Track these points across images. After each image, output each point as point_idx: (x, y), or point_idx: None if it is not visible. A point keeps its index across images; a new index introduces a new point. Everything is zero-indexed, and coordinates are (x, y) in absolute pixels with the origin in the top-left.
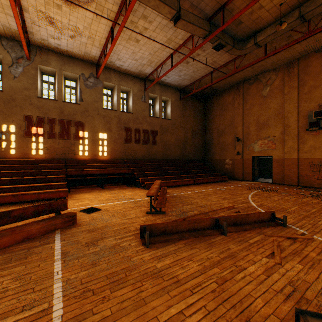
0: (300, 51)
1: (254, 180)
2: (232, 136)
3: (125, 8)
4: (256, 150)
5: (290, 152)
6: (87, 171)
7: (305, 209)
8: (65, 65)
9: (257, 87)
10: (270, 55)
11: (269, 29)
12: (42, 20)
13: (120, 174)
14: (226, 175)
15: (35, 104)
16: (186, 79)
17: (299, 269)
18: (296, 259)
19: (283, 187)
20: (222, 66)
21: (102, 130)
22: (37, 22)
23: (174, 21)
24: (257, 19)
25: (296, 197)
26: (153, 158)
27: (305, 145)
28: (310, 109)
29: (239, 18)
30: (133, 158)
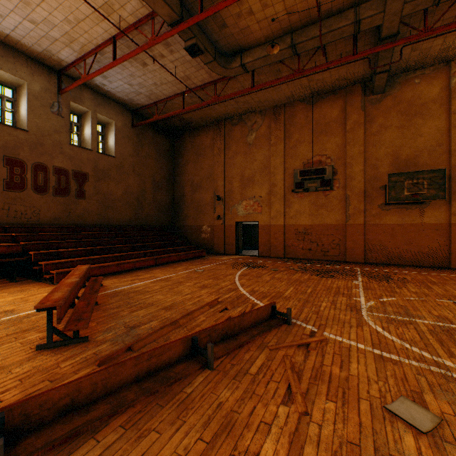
0: (287, 95)
1: (239, 254)
2: (212, 193)
3: None
4: (241, 214)
5: (277, 217)
6: None
7: (301, 289)
8: None
9: (242, 131)
10: (259, 87)
11: (259, 51)
12: None
13: None
14: (203, 248)
15: None
16: (143, 94)
17: (333, 415)
18: (322, 390)
19: (271, 261)
20: (199, 87)
21: None
22: None
23: None
24: (246, 29)
25: (288, 274)
26: (79, 223)
27: (291, 209)
28: (296, 167)
29: (223, 16)
30: (29, 223)
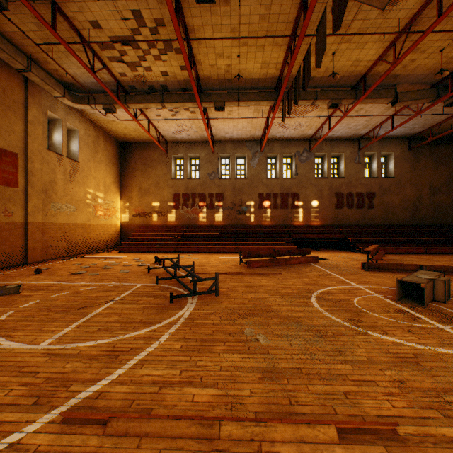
0: None
1: None
2: None
3: (344, 108)
4: None
5: None
6: (305, 235)
7: None
8: (284, 148)
9: None
10: None
11: None
12: (276, 127)
13: (331, 239)
14: None
15: (265, 184)
16: (416, 128)
17: None
18: None
19: None
20: None
21: (313, 198)
22: (272, 128)
23: (391, 103)
24: None
25: None
26: (369, 224)
27: None
28: None
29: None
30: (344, 224)
